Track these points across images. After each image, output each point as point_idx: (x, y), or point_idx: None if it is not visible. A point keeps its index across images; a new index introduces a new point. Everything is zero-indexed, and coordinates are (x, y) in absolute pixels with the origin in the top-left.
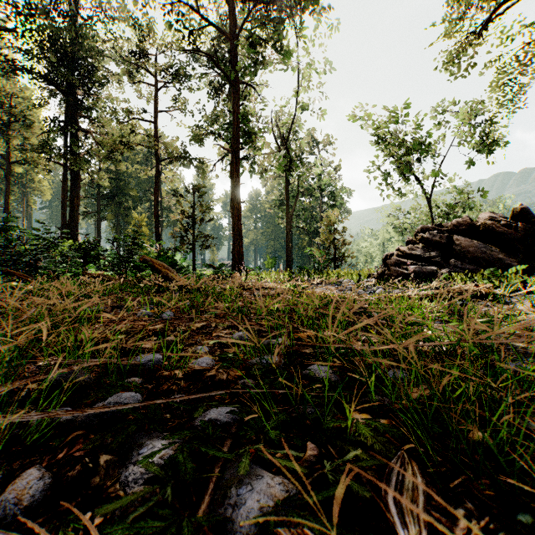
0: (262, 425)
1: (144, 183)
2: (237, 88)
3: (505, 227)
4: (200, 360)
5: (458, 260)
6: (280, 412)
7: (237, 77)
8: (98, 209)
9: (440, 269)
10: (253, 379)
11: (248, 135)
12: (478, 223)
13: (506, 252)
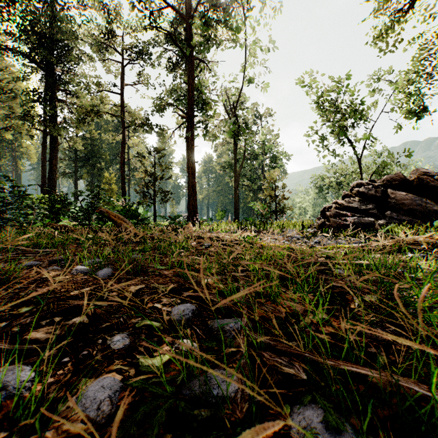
0: None
1: (115, 148)
2: (192, 63)
3: None
4: (90, 393)
5: (393, 212)
6: None
7: (192, 53)
8: (75, 169)
9: (376, 220)
10: None
11: (201, 104)
12: (411, 178)
13: None
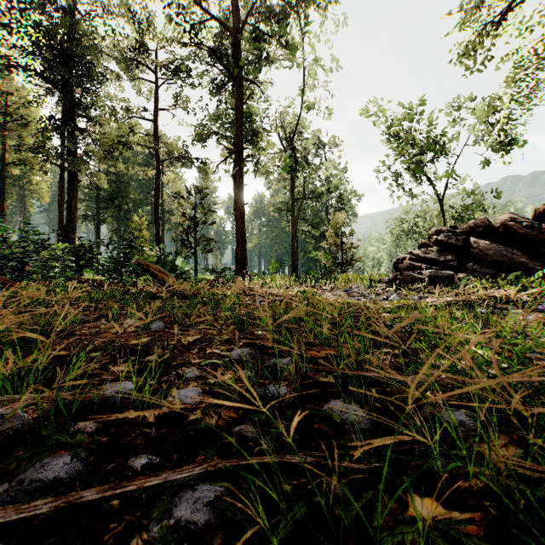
0: (267, 531)
1: (145, 186)
2: (241, 85)
3: (527, 229)
4: (183, 393)
5: (476, 264)
6: (294, 492)
7: (241, 73)
8: (97, 212)
9: (456, 274)
10: (254, 423)
11: (252, 134)
12: (497, 225)
13: (529, 255)
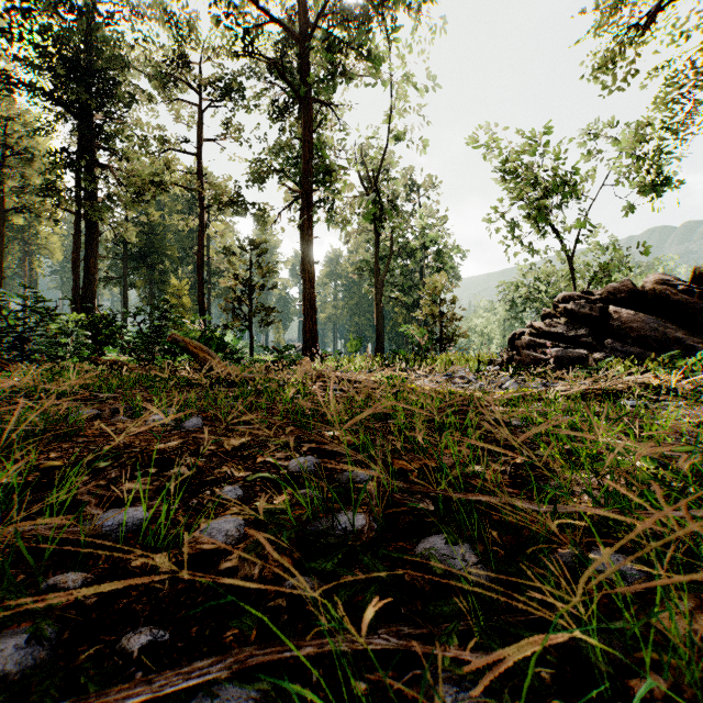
0: None
1: (186, 239)
2: (309, 107)
3: (684, 294)
4: (215, 525)
5: (617, 340)
6: (372, 694)
7: (309, 92)
8: (124, 273)
9: (591, 353)
10: (316, 572)
11: (324, 172)
12: (644, 289)
13: (686, 328)
